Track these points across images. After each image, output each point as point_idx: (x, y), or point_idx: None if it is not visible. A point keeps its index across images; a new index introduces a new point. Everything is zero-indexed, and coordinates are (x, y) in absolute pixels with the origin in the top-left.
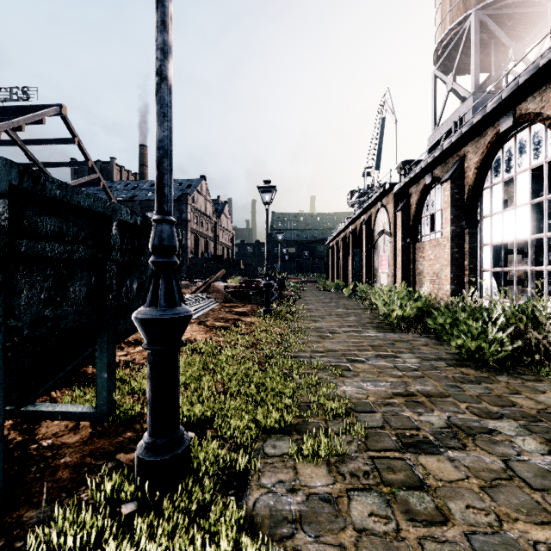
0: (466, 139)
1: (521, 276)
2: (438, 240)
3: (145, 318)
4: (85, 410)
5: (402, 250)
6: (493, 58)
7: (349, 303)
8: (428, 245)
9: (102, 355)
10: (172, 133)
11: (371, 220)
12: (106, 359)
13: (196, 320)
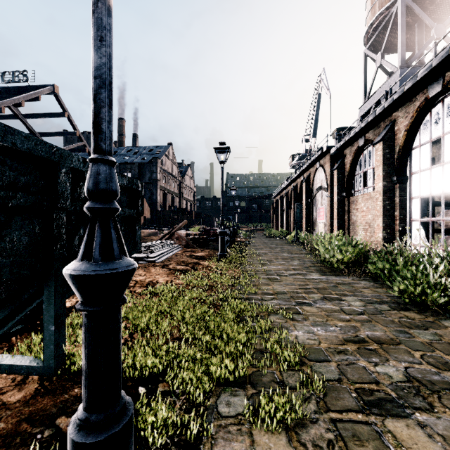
0: (396, 105)
1: (447, 225)
2: (370, 194)
3: (74, 275)
4: (33, 363)
5: (338, 203)
6: (417, 38)
7: (292, 248)
8: (361, 199)
9: (49, 307)
10: (112, 61)
11: (310, 178)
12: (53, 311)
13: (161, 264)
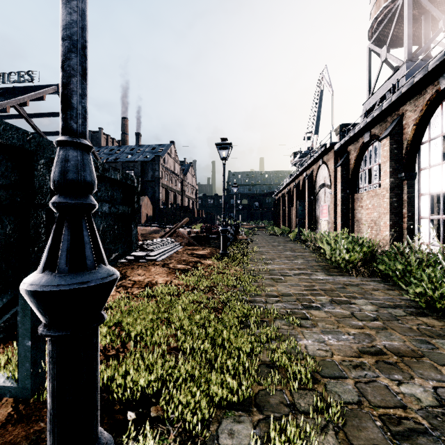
0: (405, 99)
1: None
2: (376, 191)
3: (30, 291)
4: (7, 383)
5: (342, 201)
6: (423, 31)
7: (295, 246)
8: (366, 196)
9: (25, 319)
10: (86, 20)
11: (313, 175)
12: (29, 324)
13: (161, 262)
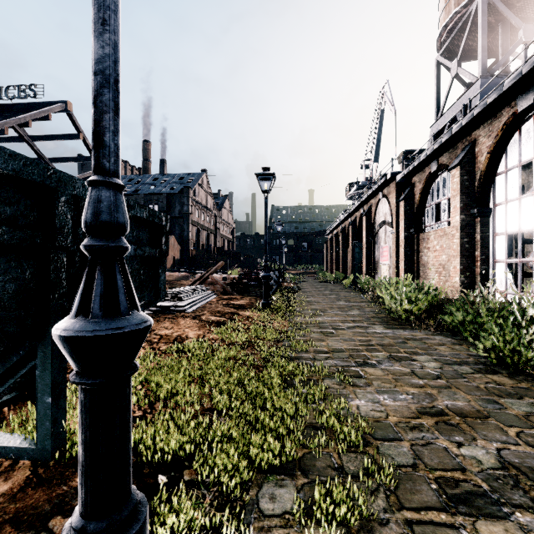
0: (477, 122)
1: None
2: (445, 230)
3: (64, 337)
4: (24, 444)
5: (405, 241)
6: (500, 42)
7: (350, 295)
8: (433, 236)
9: (45, 373)
10: (119, 52)
11: (371, 211)
12: (49, 378)
13: (191, 314)
